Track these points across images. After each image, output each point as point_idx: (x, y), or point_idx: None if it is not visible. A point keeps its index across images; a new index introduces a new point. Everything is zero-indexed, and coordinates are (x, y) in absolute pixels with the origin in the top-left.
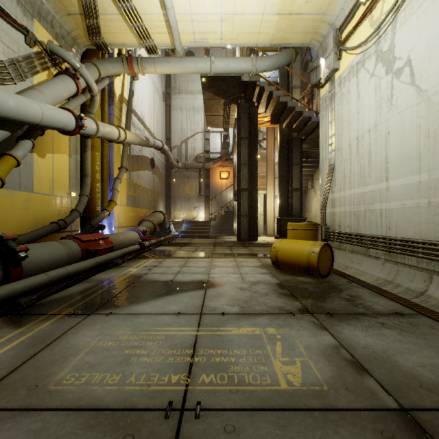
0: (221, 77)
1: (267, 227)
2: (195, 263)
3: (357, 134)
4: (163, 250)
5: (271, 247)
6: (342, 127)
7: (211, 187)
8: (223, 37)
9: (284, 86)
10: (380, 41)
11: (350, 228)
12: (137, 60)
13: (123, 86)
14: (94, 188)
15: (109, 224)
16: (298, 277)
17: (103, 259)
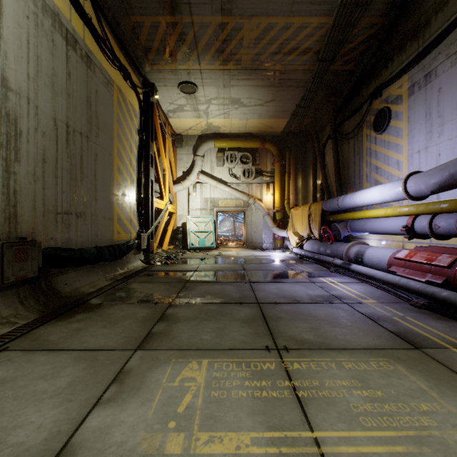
0: None
1: None
2: None
3: None
4: None
5: None
6: None
7: None
8: None
9: None
10: None
11: None
12: None
13: None
14: None
15: None
16: None
17: None
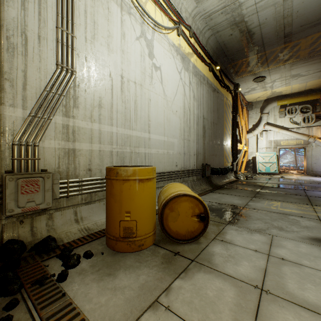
0: None
1: None
2: None
3: (122, 71)
4: None
5: None
6: (97, 38)
7: None
8: None
9: None
10: (145, 24)
11: None
12: None
13: None
14: None
15: None
16: None
17: None
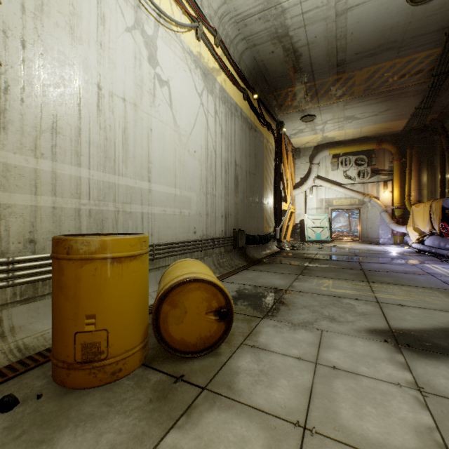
0: None
1: None
2: None
3: (99, 78)
4: None
5: None
6: (48, 12)
7: None
8: None
9: None
10: (142, 10)
11: None
12: None
13: None
14: None
15: None
16: None
17: None
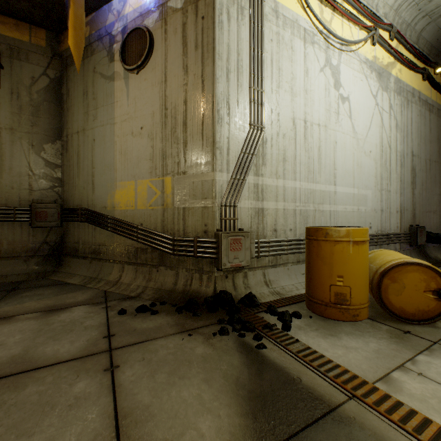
0: None
1: None
2: None
3: (305, 115)
4: None
5: None
6: (281, 85)
7: None
8: None
9: None
10: (329, 48)
11: (296, 231)
12: None
13: None
14: None
15: None
16: None
17: None
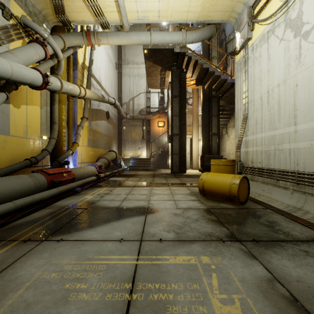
0: (158, 49)
1: (193, 162)
2: (138, 191)
3: (267, 88)
4: (114, 180)
5: (196, 178)
6: (254, 84)
7: (151, 133)
8: (160, 15)
9: (206, 57)
10: (289, 11)
11: (262, 163)
12: (94, 34)
13: (85, 56)
14: (61, 132)
15: (74, 160)
16: (221, 203)
17: (65, 188)
